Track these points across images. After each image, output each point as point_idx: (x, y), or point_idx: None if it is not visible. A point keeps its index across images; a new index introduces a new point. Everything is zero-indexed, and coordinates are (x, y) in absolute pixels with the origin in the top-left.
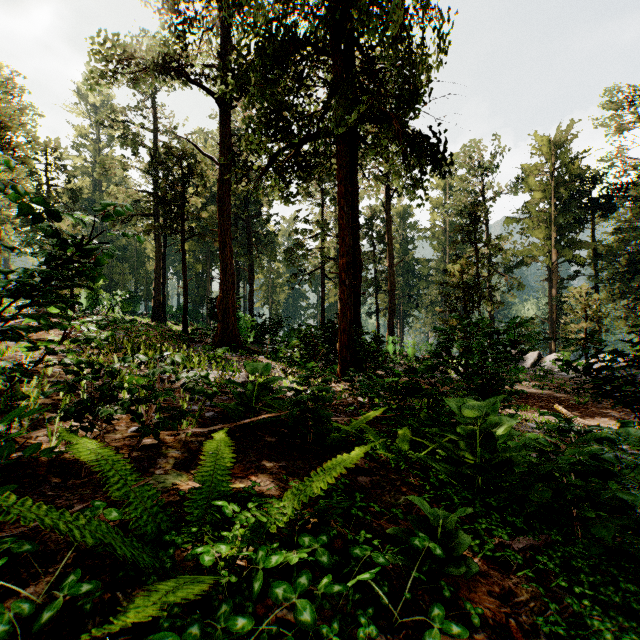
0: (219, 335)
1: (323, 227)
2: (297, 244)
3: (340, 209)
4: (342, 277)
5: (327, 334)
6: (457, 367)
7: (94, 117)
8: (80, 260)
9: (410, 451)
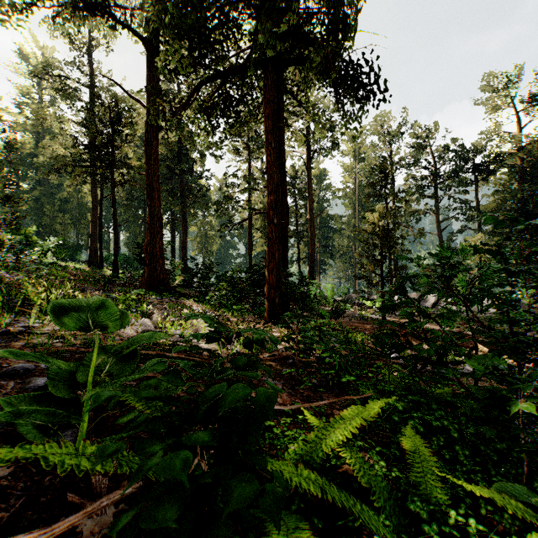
0: (146, 278)
1: (251, 181)
2: (227, 197)
3: (268, 145)
4: (270, 215)
5: (254, 277)
6: (371, 308)
7: (37, 78)
8: (6, 204)
9: (454, 514)
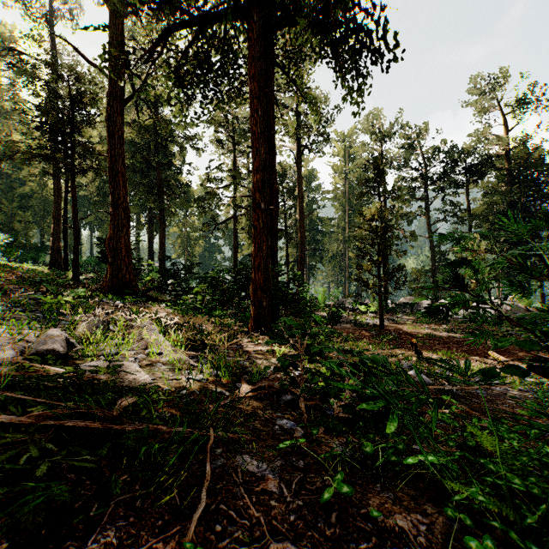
0: (108, 279)
1: (236, 176)
2: (210, 192)
3: (254, 112)
4: (256, 198)
5: (238, 277)
6: (365, 312)
7: None
8: None
9: None
